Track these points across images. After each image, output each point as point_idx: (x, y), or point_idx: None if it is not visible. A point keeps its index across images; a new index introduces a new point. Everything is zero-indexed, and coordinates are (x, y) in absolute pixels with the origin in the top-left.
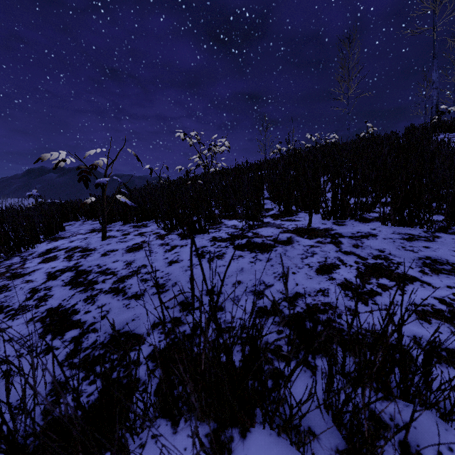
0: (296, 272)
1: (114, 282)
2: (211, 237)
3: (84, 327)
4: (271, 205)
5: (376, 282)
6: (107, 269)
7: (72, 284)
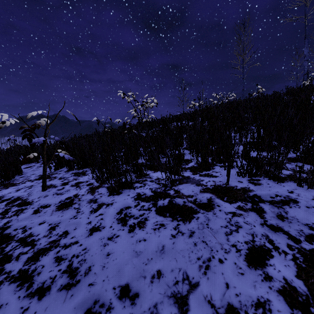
0: (223, 260)
1: (27, 260)
2: (136, 193)
3: None
4: (190, 157)
5: None
6: (29, 236)
7: None
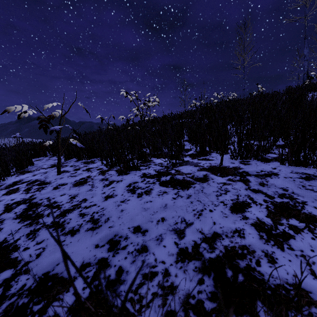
0: (212, 210)
1: (56, 216)
2: (142, 173)
3: (18, 267)
4: (190, 146)
5: (287, 223)
6: (54, 203)
7: (21, 217)
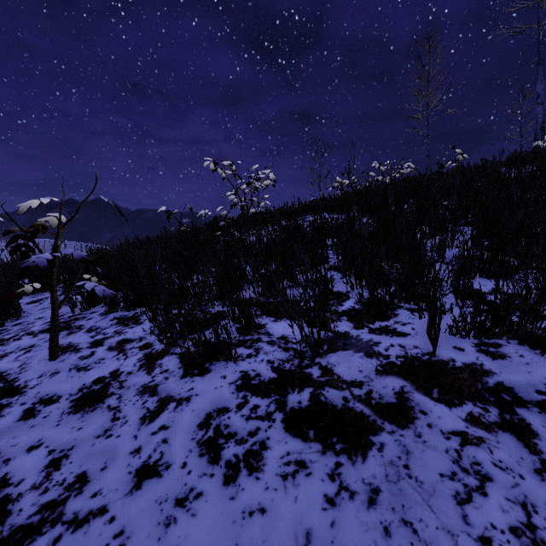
0: None
1: None
2: (240, 373)
3: None
4: (347, 290)
5: None
6: (1, 484)
7: None
